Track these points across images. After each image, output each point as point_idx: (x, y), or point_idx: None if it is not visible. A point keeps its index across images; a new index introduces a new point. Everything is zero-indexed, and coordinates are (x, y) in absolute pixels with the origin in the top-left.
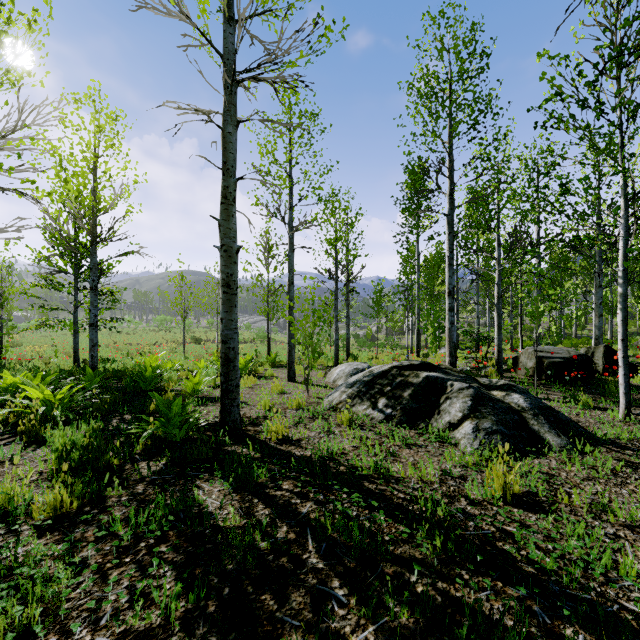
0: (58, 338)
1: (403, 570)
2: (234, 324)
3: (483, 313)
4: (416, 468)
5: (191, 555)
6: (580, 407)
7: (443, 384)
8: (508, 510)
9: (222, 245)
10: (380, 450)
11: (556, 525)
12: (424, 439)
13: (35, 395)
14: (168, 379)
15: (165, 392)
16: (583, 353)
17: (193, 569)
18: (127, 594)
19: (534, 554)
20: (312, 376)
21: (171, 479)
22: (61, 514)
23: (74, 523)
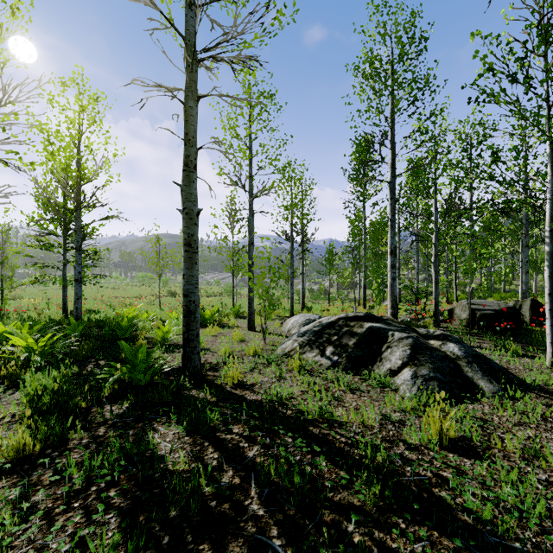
0: (53, 292)
1: (341, 518)
2: (195, 279)
3: (422, 270)
4: (358, 412)
5: (138, 500)
6: (510, 355)
7: (385, 334)
8: (444, 455)
9: (184, 208)
10: (326, 395)
11: (490, 471)
12: (367, 384)
13: (19, 343)
14: (142, 328)
15: (139, 340)
16: (512, 306)
17: (137, 515)
18: (69, 542)
19: (469, 503)
20: (270, 326)
21: (131, 422)
22: (24, 456)
23: (33, 466)
